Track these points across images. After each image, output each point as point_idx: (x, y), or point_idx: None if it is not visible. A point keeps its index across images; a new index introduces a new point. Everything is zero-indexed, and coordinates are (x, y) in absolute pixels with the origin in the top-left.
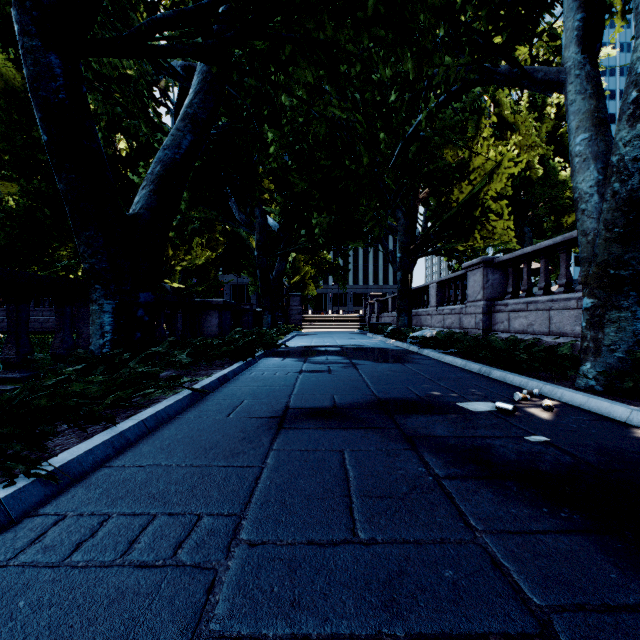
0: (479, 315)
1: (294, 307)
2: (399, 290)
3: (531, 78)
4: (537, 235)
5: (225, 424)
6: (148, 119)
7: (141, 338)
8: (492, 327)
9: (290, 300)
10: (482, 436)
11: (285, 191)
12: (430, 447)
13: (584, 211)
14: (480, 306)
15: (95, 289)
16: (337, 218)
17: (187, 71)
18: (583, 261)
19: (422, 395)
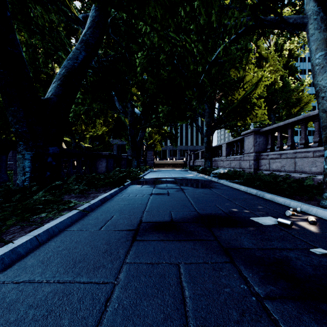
0: (251, 161)
1: (149, 157)
2: (205, 147)
3: (286, 22)
4: (276, 119)
5: (96, 236)
6: (66, 50)
7: (50, 175)
8: (259, 167)
9: (147, 153)
10: (278, 248)
11: (144, 93)
12: (244, 260)
13: (323, 97)
14: (252, 156)
15: (19, 144)
16: (172, 108)
17: (85, 18)
18: (324, 128)
19: (226, 211)
